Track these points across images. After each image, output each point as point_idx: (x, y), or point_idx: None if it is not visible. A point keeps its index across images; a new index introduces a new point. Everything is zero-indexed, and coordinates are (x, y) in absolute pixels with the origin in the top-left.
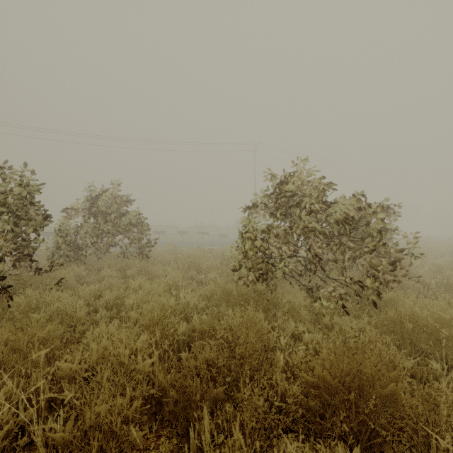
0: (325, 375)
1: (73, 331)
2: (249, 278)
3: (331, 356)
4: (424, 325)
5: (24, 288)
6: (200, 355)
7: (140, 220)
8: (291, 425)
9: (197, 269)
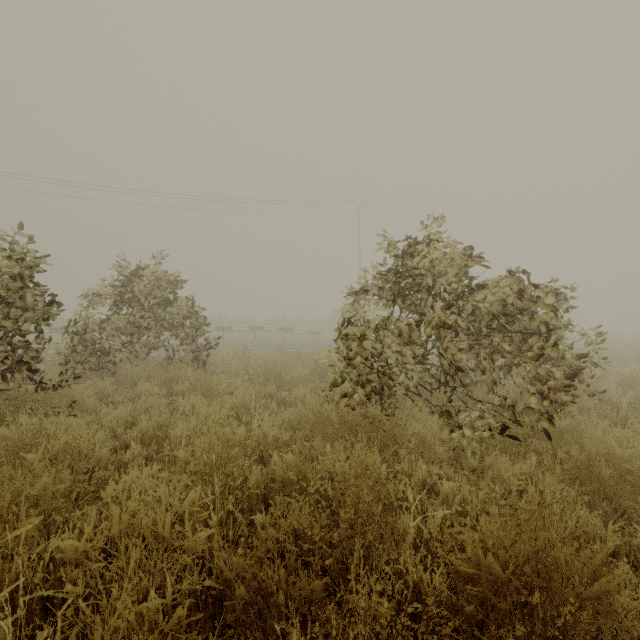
0: (490, 563)
1: (90, 478)
2: (356, 397)
3: (501, 532)
4: (626, 470)
5: (19, 412)
6: (284, 522)
7: (194, 311)
8: (430, 635)
9: (278, 382)
